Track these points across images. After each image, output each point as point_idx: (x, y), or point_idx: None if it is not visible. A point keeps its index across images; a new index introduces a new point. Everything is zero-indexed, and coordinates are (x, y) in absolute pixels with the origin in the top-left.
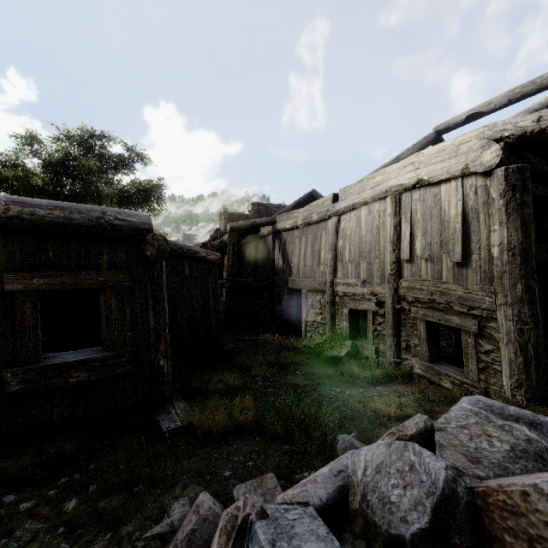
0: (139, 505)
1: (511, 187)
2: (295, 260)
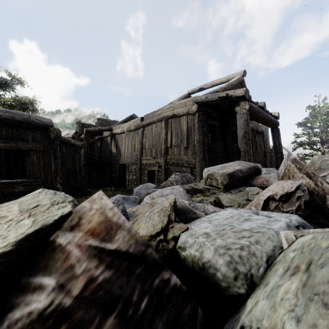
0: None
1: (200, 120)
2: (123, 149)
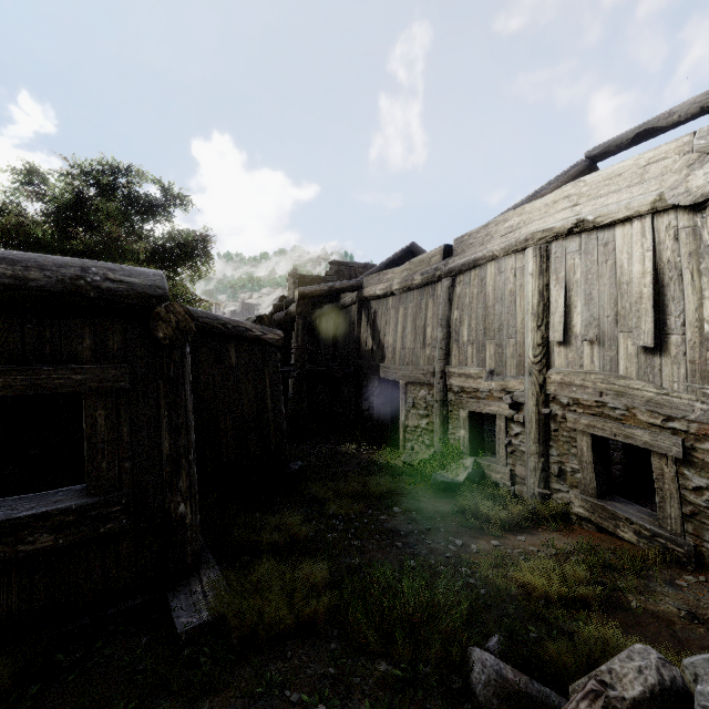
0: None
1: None
2: (390, 340)
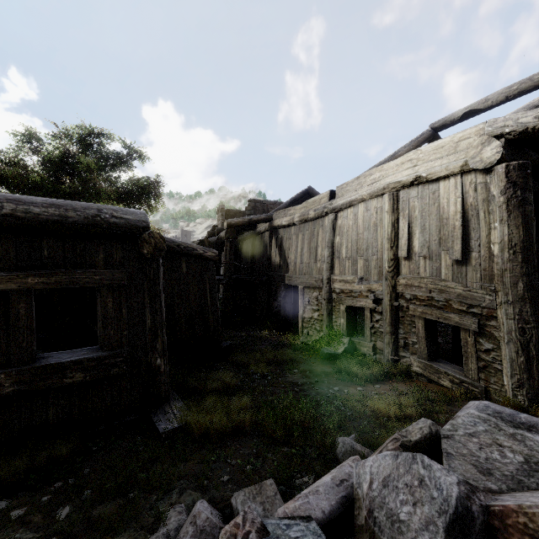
0: (134, 513)
1: (512, 184)
2: (292, 257)
